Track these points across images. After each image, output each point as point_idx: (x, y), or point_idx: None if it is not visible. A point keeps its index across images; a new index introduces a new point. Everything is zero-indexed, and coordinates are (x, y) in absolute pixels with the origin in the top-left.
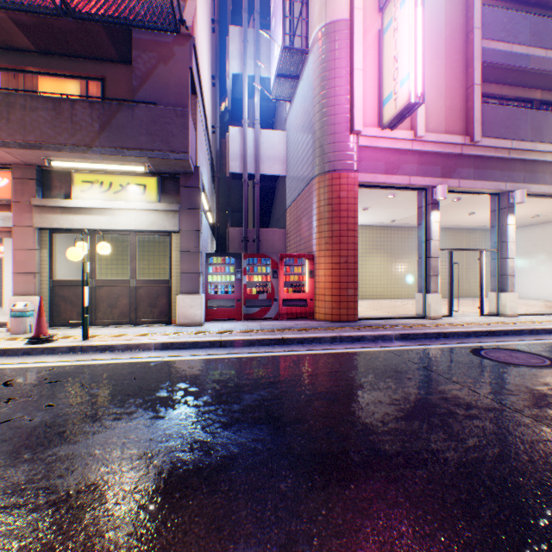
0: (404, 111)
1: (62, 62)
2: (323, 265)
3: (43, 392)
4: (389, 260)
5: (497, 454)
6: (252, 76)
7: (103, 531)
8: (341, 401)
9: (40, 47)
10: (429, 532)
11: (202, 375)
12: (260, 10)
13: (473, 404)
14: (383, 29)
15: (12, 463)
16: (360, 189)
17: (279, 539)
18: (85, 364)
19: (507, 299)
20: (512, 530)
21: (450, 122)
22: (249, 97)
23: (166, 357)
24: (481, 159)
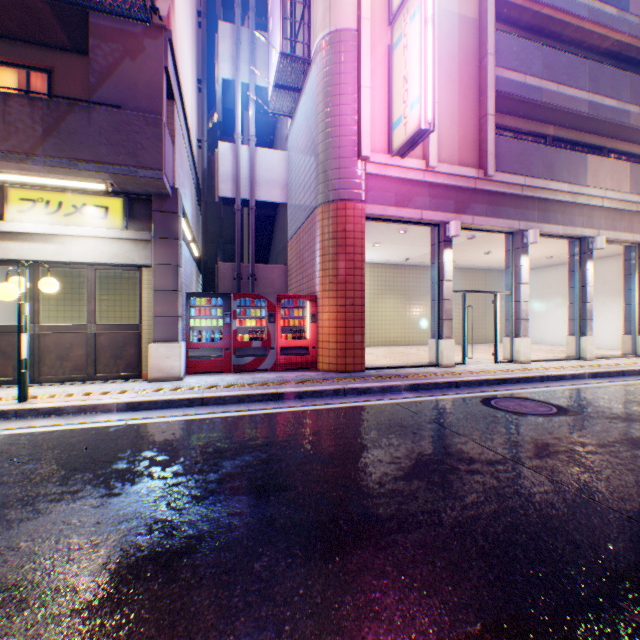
0: (415, 138)
1: None
2: (328, 307)
3: None
4: (403, 303)
5: (493, 510)
6: (247, 84)
7: None
8: (338, 462)
9: None
10: (415, 601)
11: (175, 440)
12: (257, 7)
13: (476, 457)
14: (393, 45)
15: None
16: (370, 222)
17: (245, 628)
18: (20, 433)
19: (521, 345)
20: (499, 589)
21: (464, 154)
22: (244, 108)
23: (132, 420)
24: (495, 195)
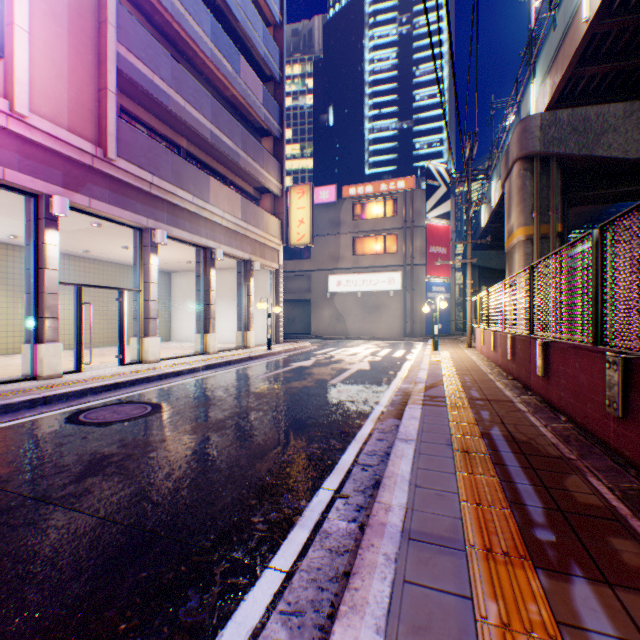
0: None
1: None
2: None
3: None
4: (16, 296)
5: None
6: None
7: None
8: None
9: None
10: None
11: None
12: None
13: None
14: None
15: None
16: None
17: None
18: None
19: (152, 344)
20: None
21: (79, 121)
22: None
23: None
24: (122, 184)
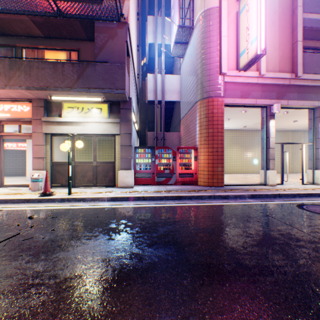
0: (253, 60)
1: (57, 42)
2: (203, 153)
3: (49, 223)
4: (242, 150)
5: (319, 270)
6: (160, 44)
7: (85, 301)
8: (217, 233)
9: (45, 34)
10: (278, 316)
11: (134, 216)
12: (164, 6)
13: (300, 238)
14: (239, 11)
15: (35, 260)
16: (225, 107)
17: (185, 313)
18: (70, 208)
19: (319, 174)
20: None
21: (282, 65)
22: (158, 56)
23: (113, 205)
24: (302, 87)
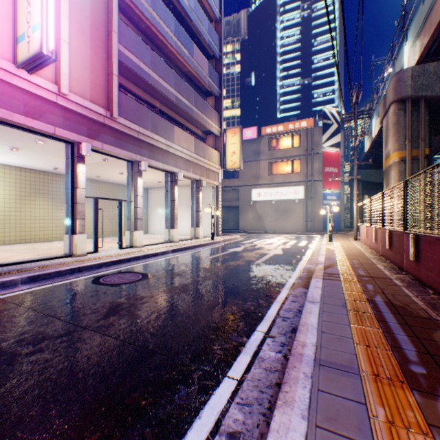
0: (40, 59)
1: None
2: None
3: None
4: (57, 205)
5: (26, 389)
6: None
7: None
8: None
9: None
10: None
11: None
12: None
13: (50, 335)
14: None
15: None
16: None
17: None
18: None
19: (138, 235)
20: None
21: (96, 95)
22: None
23: None
24: (121, 133)
